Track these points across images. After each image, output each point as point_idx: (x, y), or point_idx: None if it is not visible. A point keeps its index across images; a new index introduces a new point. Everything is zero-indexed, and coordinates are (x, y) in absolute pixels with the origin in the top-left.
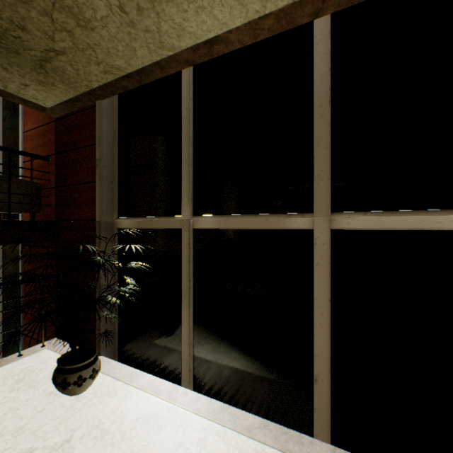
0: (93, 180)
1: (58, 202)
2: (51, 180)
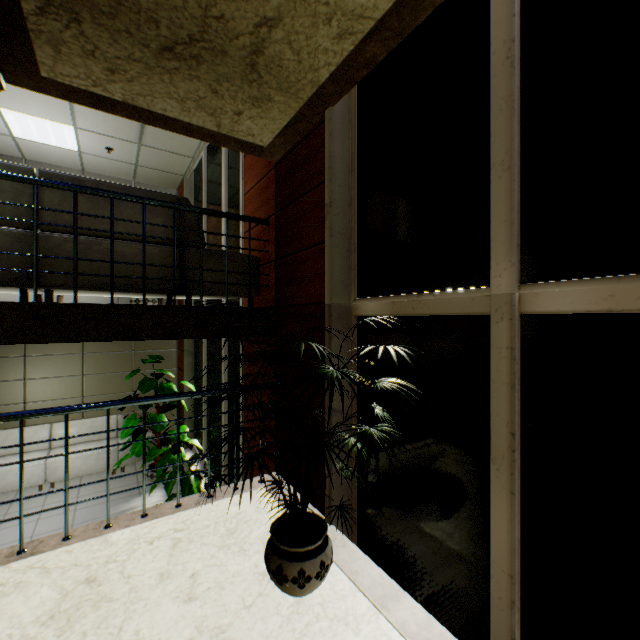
0: (321, 239)
1: (277, 281)
2: (270, 250)
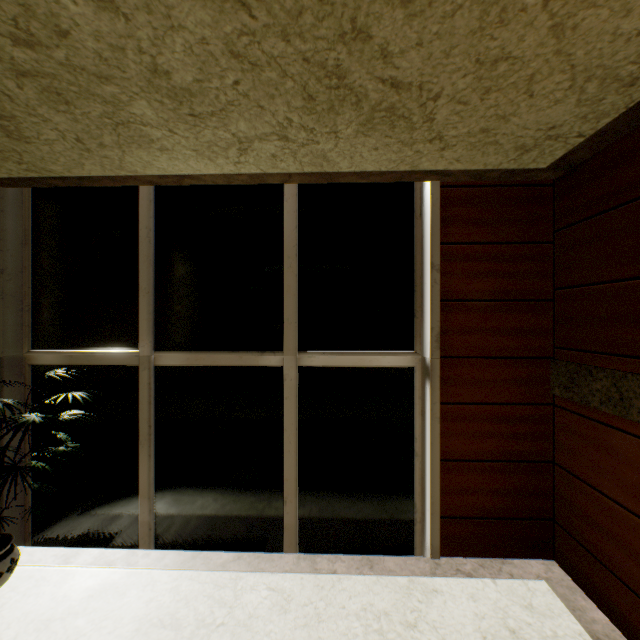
0: None
1: None
2: None
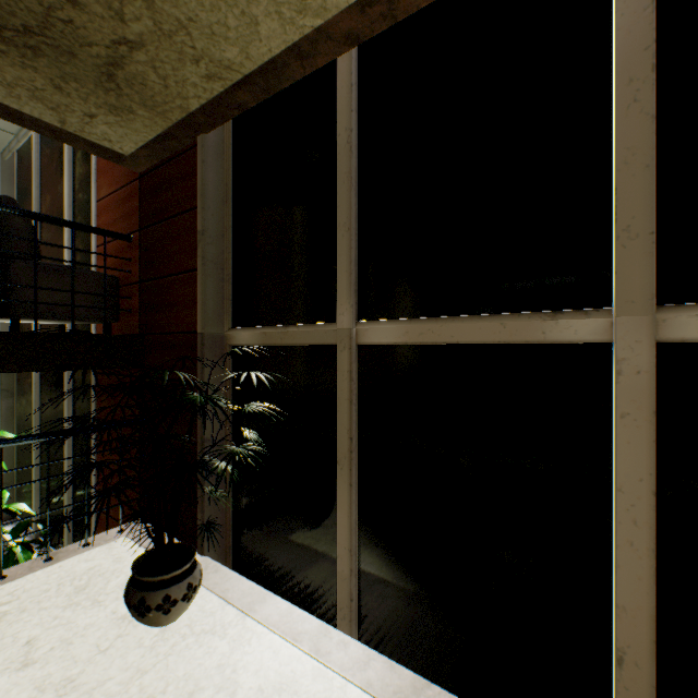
0: (193, 266)
1: (143, 306)
2: (133, 271)
